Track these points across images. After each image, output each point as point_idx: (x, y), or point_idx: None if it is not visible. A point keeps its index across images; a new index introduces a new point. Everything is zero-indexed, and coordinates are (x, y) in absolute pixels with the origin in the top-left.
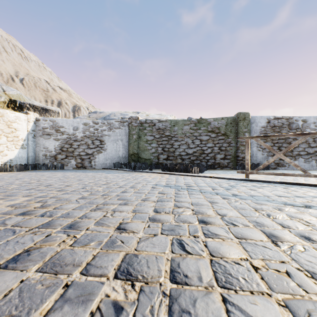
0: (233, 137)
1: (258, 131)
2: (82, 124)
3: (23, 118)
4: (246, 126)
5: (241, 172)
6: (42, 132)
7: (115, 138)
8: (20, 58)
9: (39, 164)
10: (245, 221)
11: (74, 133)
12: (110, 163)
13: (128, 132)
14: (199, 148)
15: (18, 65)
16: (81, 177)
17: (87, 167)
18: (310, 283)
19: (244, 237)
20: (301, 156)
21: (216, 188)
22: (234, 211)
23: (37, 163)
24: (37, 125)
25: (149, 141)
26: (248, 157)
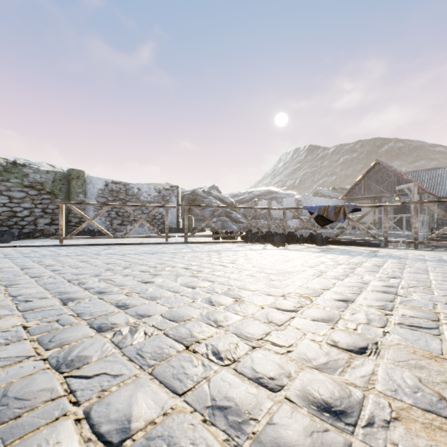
0: (64, 197)
1: (96, 193)
2: None
3: None
4: (81, 186)
5: (56, 238)
6: None
7: None
8: None
9: None
10: (15, 266)
11: None
12: None
13: None
14: (7, 208)
15: None
16: None
17: None
18: (22, 275)
19: (4, 271)
20: (137, 221)
21: (11, 255)
22: (12, 264)
23: None
24: None
25: None
26: (63, 223)
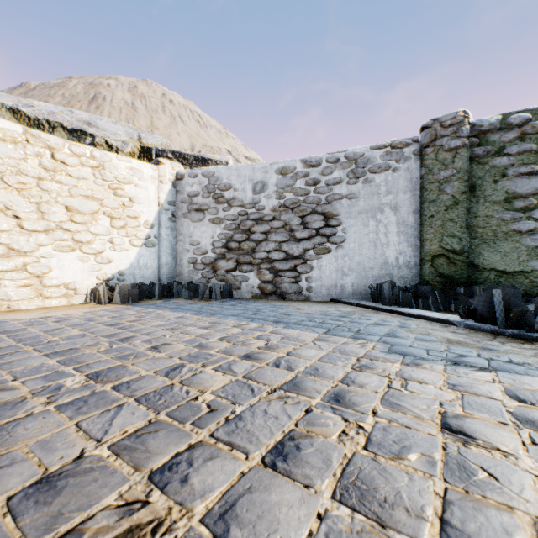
0: None
1: None
2: (275, 171)
3: (149, 174)
4: None
5: None
6: (187, 204)
7: (370, 205)
8: (198, 127)
9: (180, 283)
10: None
11: (254, 202)
12: (354, 285)
13: (417, 176)
14: None
15: (194, 136)
16: (258, 434)
17: (287, 294)
18: None
19: None
20: None
21: None
22: None
23: (176, 281)
24: (179, 189)
25: (523, 198)
26: None
